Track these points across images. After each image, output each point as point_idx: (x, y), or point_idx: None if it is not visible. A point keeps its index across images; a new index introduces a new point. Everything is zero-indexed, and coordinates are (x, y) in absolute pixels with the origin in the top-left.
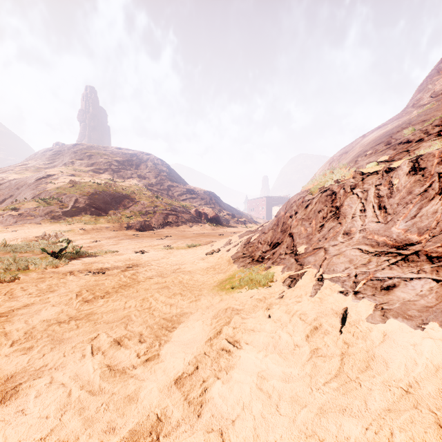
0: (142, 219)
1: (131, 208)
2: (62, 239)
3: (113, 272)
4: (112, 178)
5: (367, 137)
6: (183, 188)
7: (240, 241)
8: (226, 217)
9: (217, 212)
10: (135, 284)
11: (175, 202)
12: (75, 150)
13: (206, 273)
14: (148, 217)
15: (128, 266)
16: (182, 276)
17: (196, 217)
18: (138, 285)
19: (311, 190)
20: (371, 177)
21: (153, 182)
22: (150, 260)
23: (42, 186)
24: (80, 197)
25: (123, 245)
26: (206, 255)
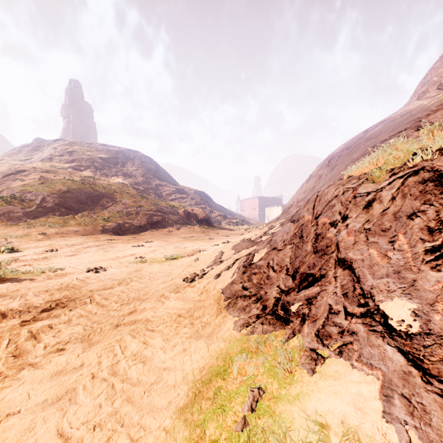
0: (122, 220)
1: (110, 209)
2: (4, 248)
3: (3, 326)
4: (94, 175)
5: (371, 131)
6: (172, 188)
7: (236, 259)
8: (217, 218)
9: (208, 213)
10: (4, 380)
11: (162, 202)
12: (55, 146)
13: (174, 332)
14: (129, 218)
15: (49, 305)
16: (127, 341)
17: (185, 219)
18: (4, 388)
19: (371, 176)
20: None
21: (140, 181)
22: (98, 287)
23: (8, 183)
24: (48, 196)
25: (82, 256)
26: (184, 281)
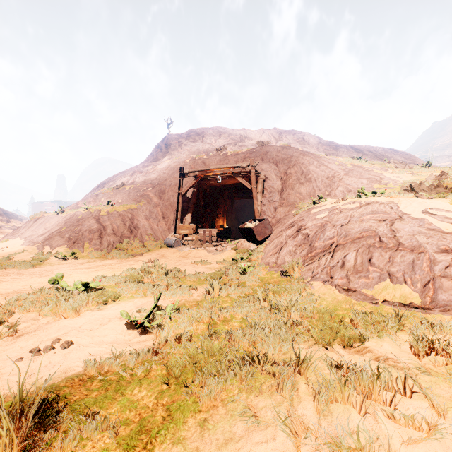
0: None
1: None
2: None
3: None
4: None
5: (115, 177)
6: None
7: (3, 236)
8: None
9: None
10: None
11: None
12: None
13: None
14: None
15: None
16: None
17: None
18: None
19: (31, 219)
20: (44, 217)
21: None
22: None
23: None
24: None
25: None
26: None
